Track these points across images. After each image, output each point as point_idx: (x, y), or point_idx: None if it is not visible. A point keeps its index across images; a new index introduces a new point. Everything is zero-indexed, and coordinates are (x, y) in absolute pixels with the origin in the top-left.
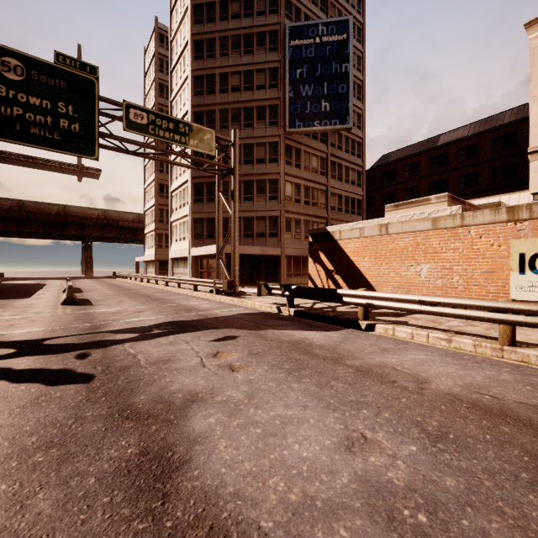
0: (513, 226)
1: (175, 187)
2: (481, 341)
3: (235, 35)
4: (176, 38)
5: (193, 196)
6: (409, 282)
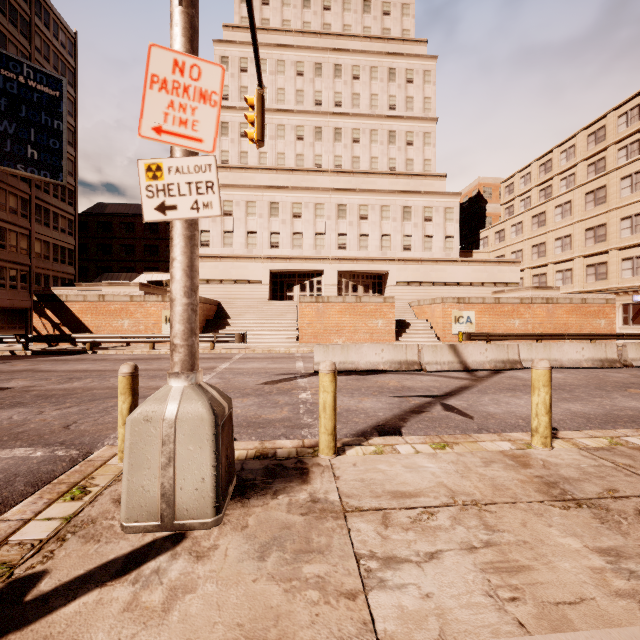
0: (164, 304)
1: None
2: (144, 350)
3: None
4: None
5: None
6: (118, 329)
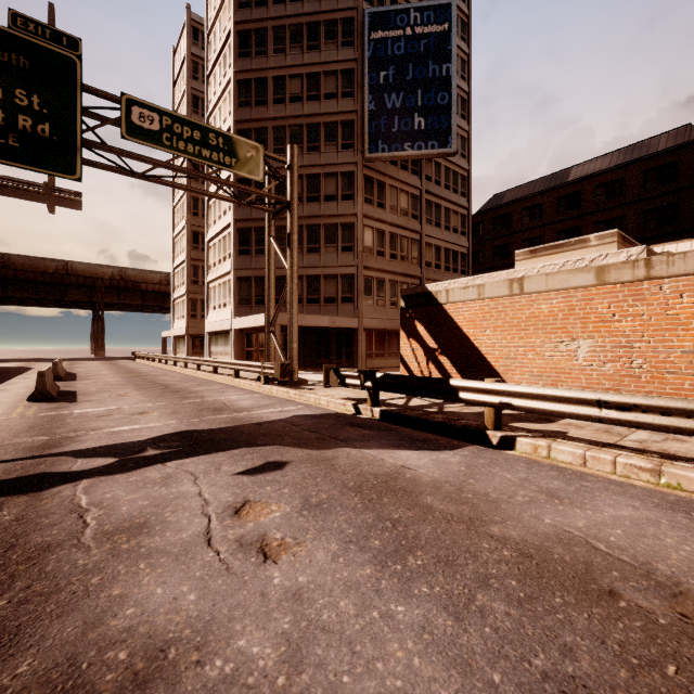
0: None
1: (212, 234)
2: None
3: (295, 24)
4: (214, 30)
5: (237, 246)
6: (558, 366)
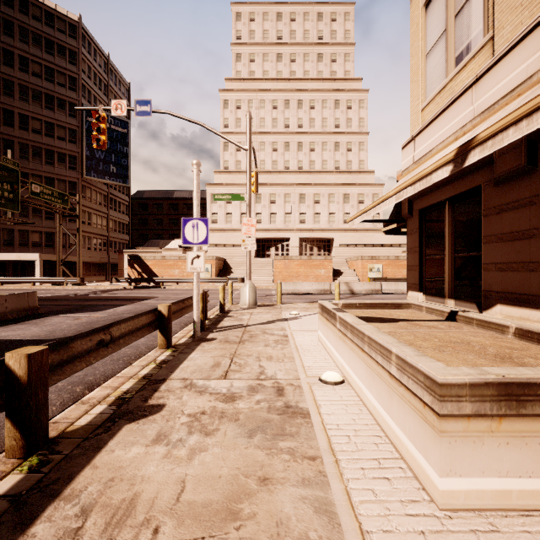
0: None
1: None
2: (190, 286)
3: (36, 90)
4: None
5: None
6: (172, 275)
